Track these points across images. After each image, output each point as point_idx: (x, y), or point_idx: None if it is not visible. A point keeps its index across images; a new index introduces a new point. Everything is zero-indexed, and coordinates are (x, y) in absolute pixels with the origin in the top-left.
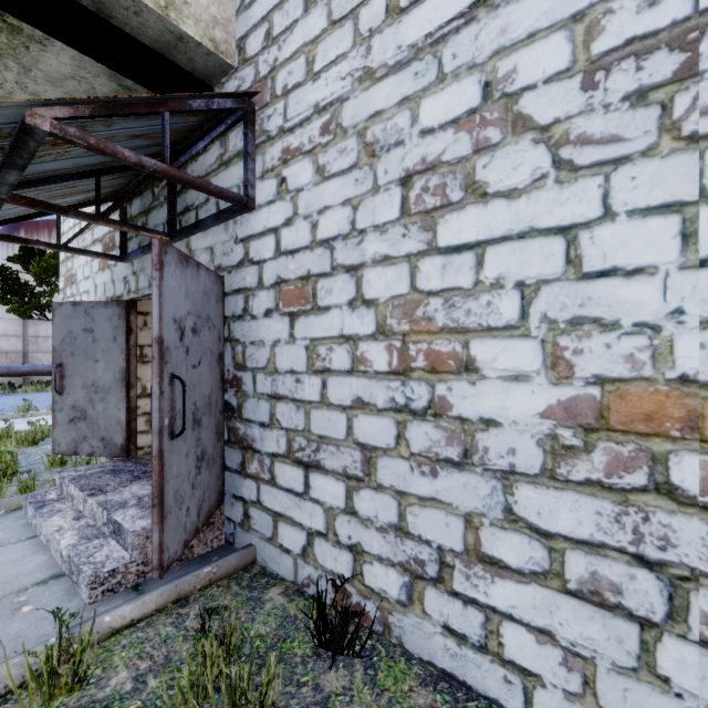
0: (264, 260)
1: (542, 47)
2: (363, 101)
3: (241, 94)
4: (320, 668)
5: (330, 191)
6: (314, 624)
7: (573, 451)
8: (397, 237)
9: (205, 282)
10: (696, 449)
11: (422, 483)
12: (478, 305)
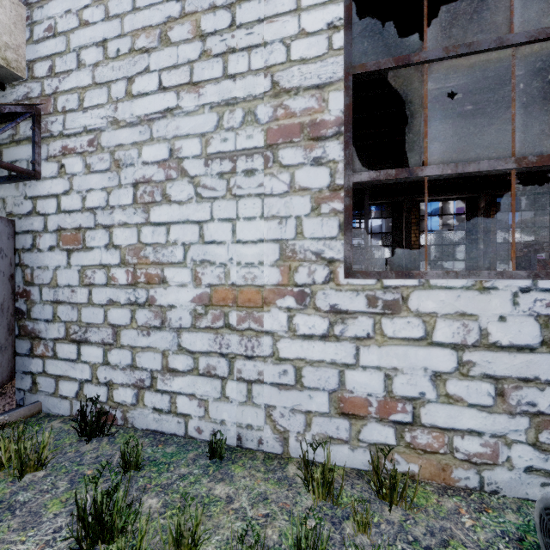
0: (49, 214)
1: (191, 142)
2: (113, 135)
3: (29, 104)
4: (81, 445)
5: (94, 180)
6: (79, 425)
7: (202, 315)
8: (131, 213)
9: None
10: (236, 309)
11: (143, 340)
12: (168, 252)
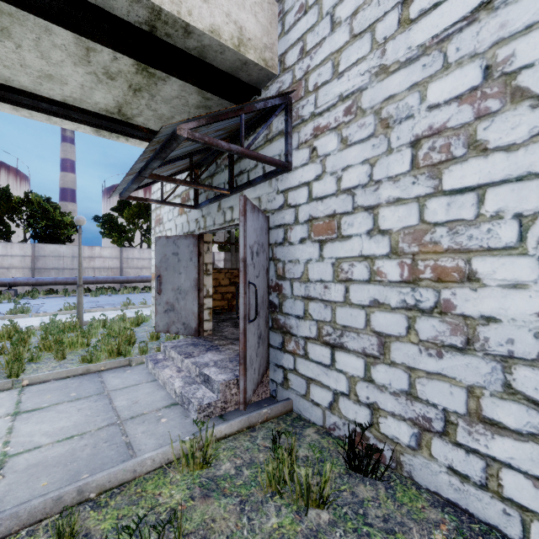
0: (299, 204)
1: None
2: (379, 89)
3: (285, 94)
4: (353, 482)
5: (351, 155)
6: (346, 453)
7: None
8: (408, 184)
9: (261, 221)
10: None
11: (429, 362)
12: (479, 232)
